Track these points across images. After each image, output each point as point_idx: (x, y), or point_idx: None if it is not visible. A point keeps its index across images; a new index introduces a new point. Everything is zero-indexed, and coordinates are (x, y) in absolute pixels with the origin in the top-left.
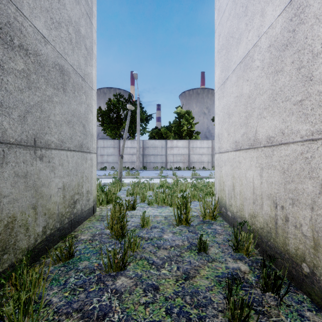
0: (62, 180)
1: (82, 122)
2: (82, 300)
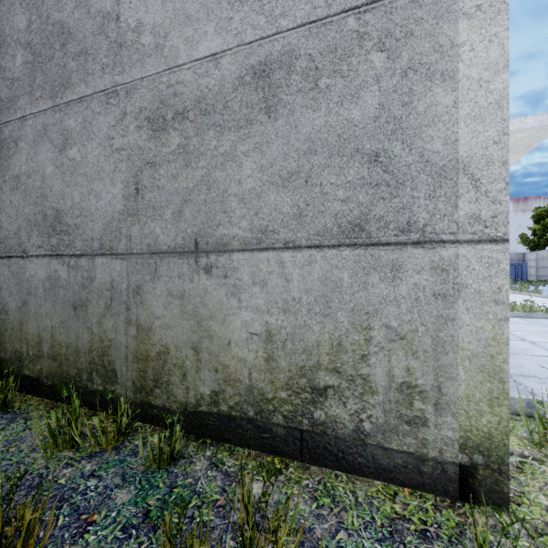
0: (263, 318)
1: (362, 150)
2: (19, 500)
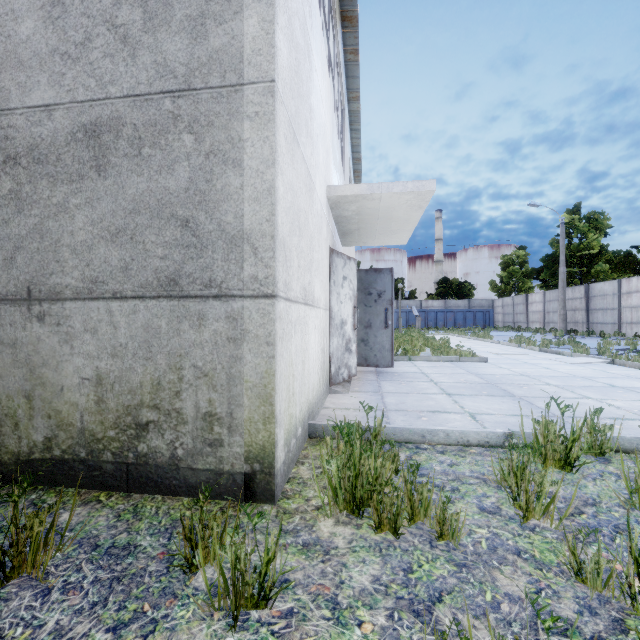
0: (94, 363)
1: (177, 216)
2: None
